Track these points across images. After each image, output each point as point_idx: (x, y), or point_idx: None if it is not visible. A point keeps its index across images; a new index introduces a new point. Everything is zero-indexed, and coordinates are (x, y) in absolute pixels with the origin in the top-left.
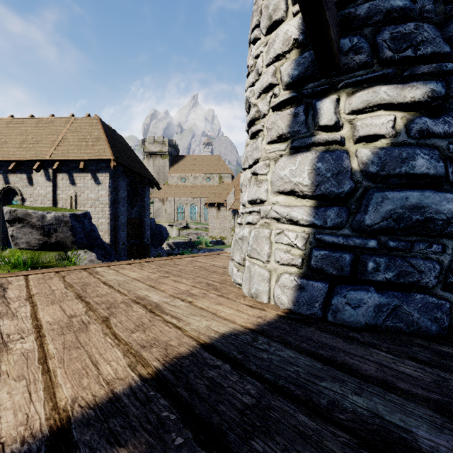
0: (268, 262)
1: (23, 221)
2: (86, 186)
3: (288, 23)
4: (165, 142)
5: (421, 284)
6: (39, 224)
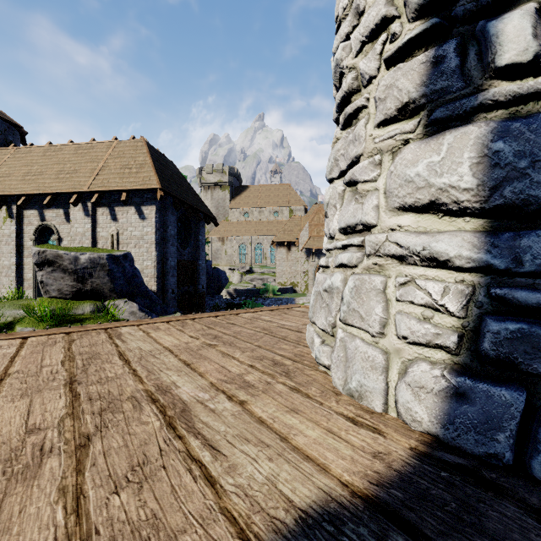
0: (382, 335)
1: (54, 265)
2: (129, 222)
3: None
4: (225, 171)
5: None
6: (71, 267)
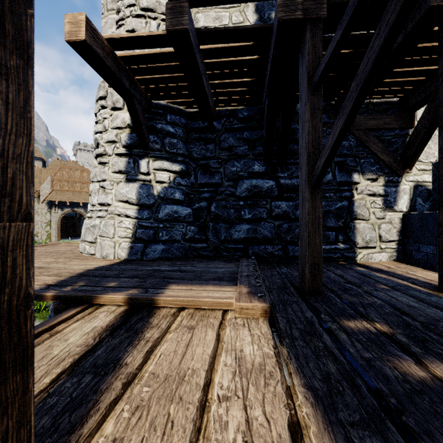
0: (114, 238)
1: None
2: None
3: (125, 113)
4: None
5: (177, 239)
6: None
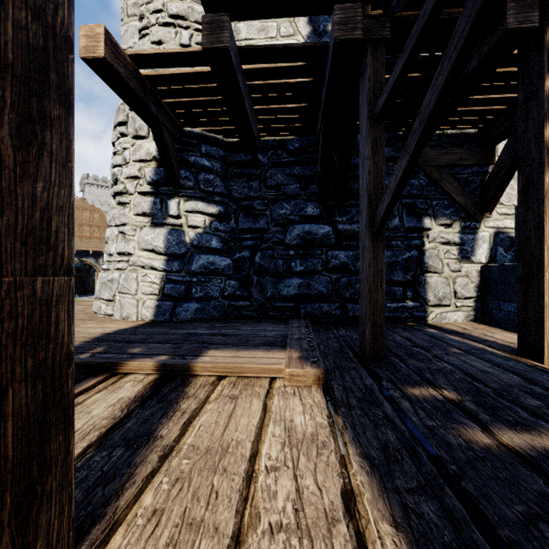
0: (136, 294)
1: None
2: None
3: (150, 143)
4: None
5: (214, 297)
6: None
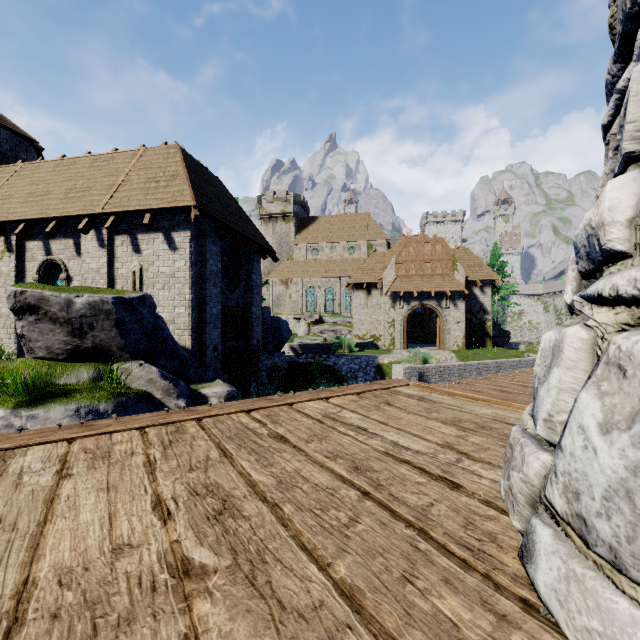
0: None
1: (38, 311)
2: (156, 254)
3: None
4: (289, 199)
5: None
6: (63, 315)
